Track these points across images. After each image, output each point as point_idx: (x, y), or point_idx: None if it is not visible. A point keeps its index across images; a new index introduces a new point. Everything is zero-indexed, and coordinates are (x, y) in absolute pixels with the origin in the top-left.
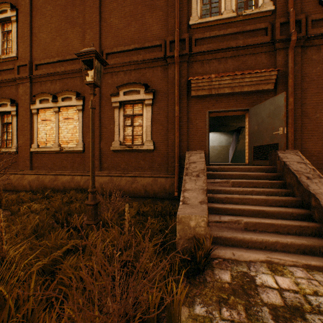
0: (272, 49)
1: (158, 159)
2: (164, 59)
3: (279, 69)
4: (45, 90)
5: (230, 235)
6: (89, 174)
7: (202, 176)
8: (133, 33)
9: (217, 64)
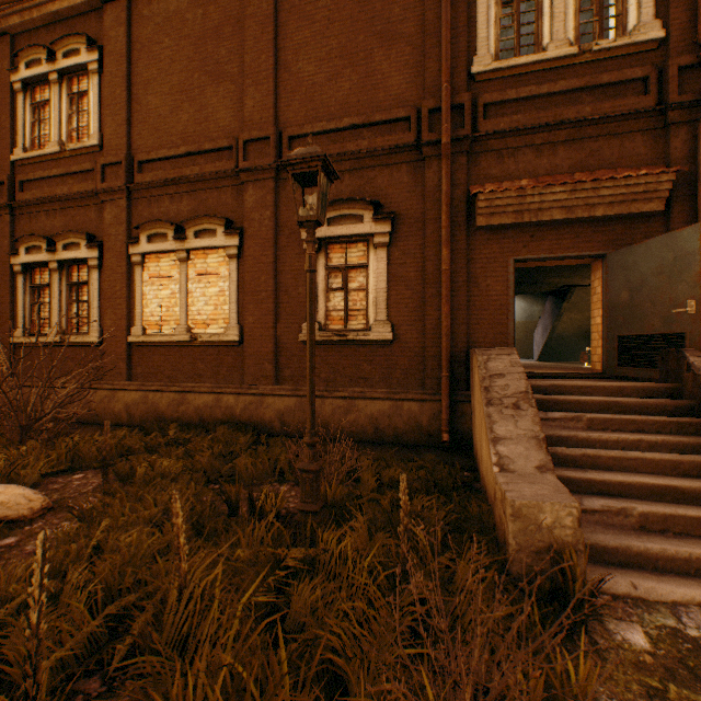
0: (660, 123)
1: (402, 360)
2: (415, 148)
3: (679, 169)
4: (159, 214)
5: (614, 542)
6: (252, 392)
7: (527, 407)
8: (347, 92)
9: (534, 157)
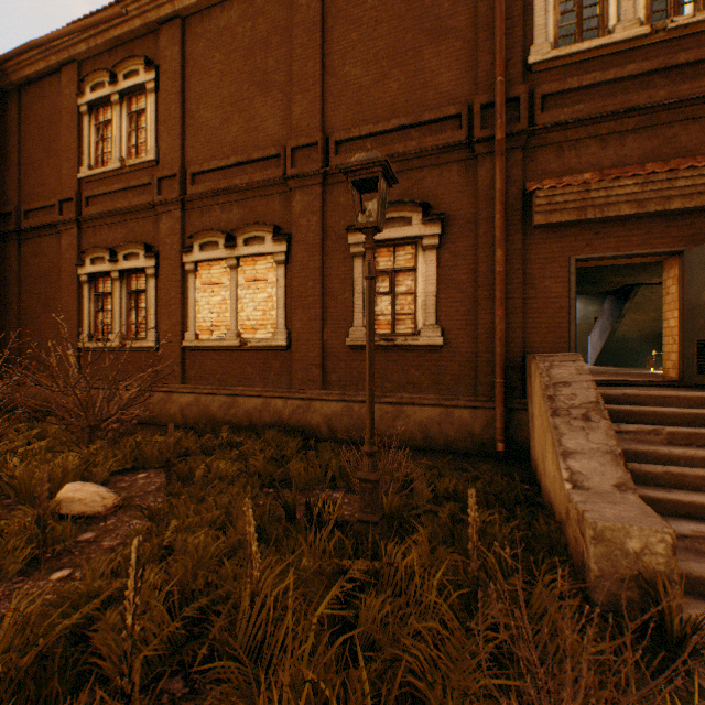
0: None
1: (452, 366)
2: (467, 145)
3: None
4: (210, 223)
5: None
6: (300, 396)
7: (599, 419)
8: (394, 93)
9: (598, 148)
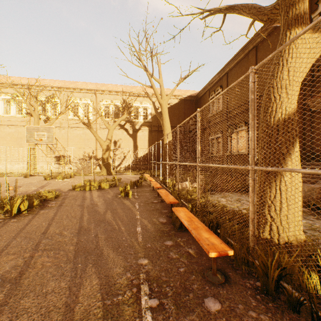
0: None
1: None
2: None
3: None
4: None
5: None
6: None
7: None
8: None
9: None
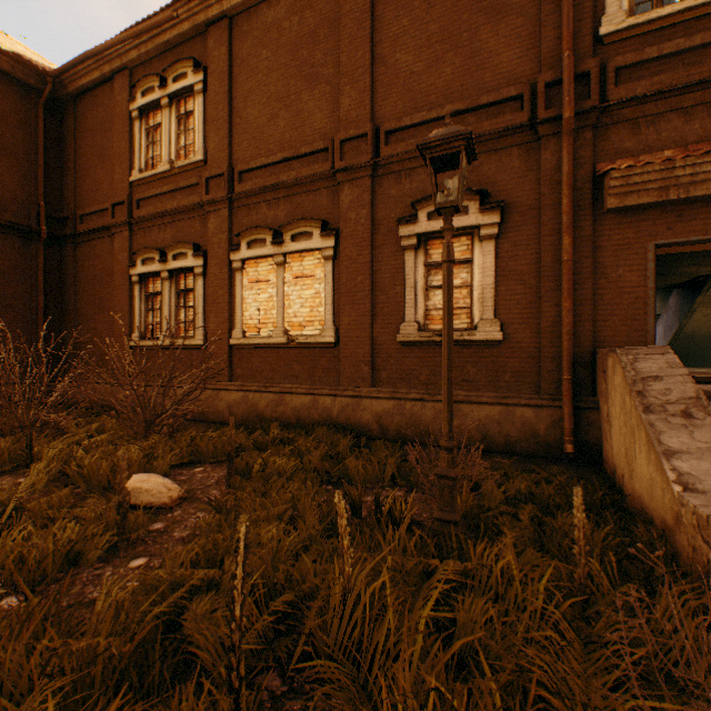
0: None
1: (512, 362)
2: (529, 127)
3: None
4: (257, 220)
5: None
6: (349, 394)
7: (703, 416)
8: (449, 77)
9: (681, 122)
